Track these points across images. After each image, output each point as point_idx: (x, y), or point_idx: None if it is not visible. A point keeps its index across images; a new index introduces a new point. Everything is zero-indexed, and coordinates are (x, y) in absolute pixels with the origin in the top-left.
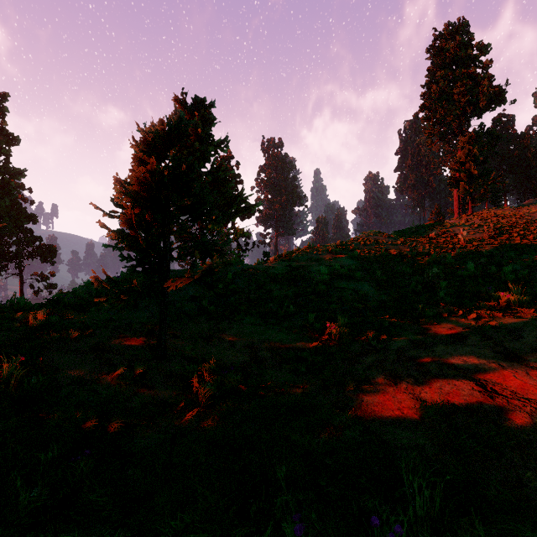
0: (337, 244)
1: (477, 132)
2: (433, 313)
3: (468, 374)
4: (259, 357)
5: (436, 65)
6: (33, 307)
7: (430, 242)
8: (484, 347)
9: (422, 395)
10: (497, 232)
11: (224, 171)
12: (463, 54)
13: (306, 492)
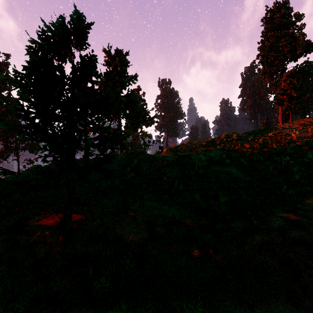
0: (208, 140)
1: (295, 70)
2: (294, 192)
3: None
4: (156, 233)
5: (268, 28)
6: None
7: (271, 139)
8: None
9: None
10: None
11: (135, 95)
12: (286, 21)
13: None
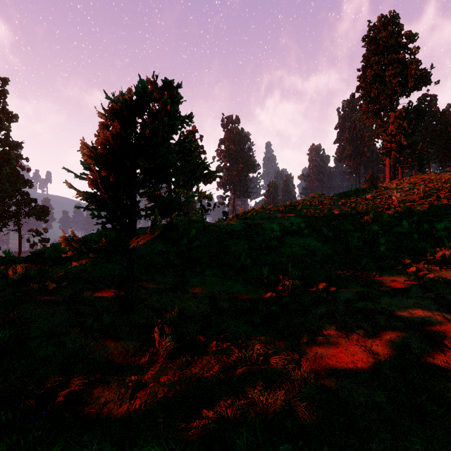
0: (287, 205)
1: (406, 109)
2: (375, 266)
3: (416, 327)
4: (219, 307)
5: (371, 51)
6: (16, 261)
7: (368, 203)
8: (427, 299)
9: (374, 348)
10: (425, 194)
11: (189, 142)
12: (394, 42)
13: None
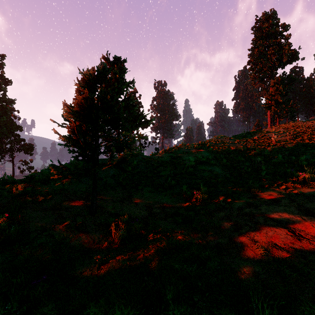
0: (199, 143)
1: (281, 77)
2: (258, 185)
3: (283, 224)
4: (153, 212)
5: (257, 37)
6: (16, 181)
7: (255, 142)
8: (291, 207)
9: (255, 238)
10: (294, 136)
11: (132, 100)
12: (273, 31)
13: (185, 306)
